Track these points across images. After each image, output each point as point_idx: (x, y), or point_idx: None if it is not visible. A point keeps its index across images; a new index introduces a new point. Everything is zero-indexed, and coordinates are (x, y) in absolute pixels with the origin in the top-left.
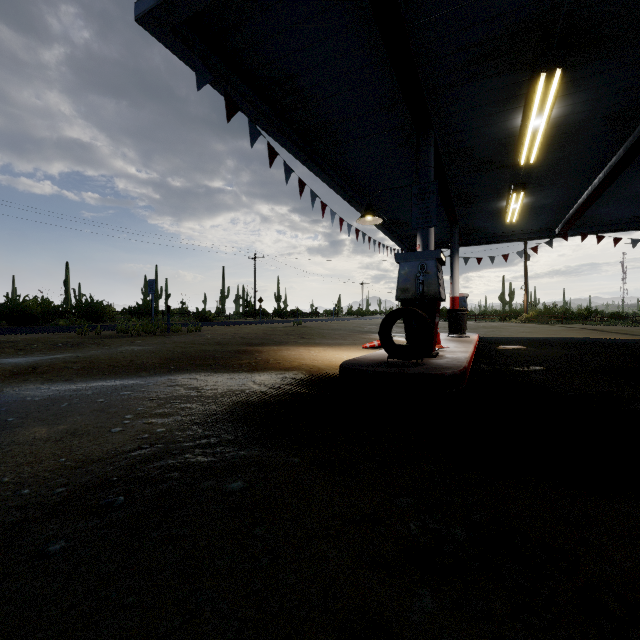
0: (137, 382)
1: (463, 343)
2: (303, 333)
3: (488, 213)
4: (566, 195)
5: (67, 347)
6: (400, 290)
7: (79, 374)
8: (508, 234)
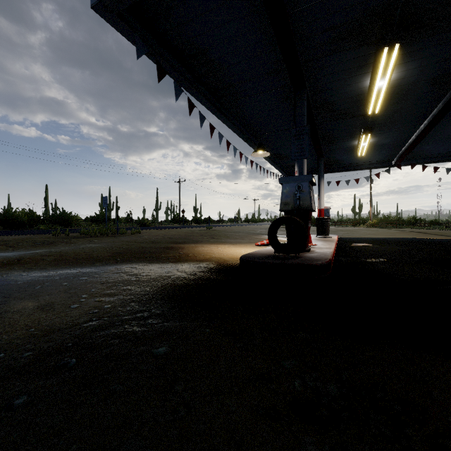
0: (92, 270)
1: (327, 242)
2: (213, 235)
3: (345, 149)
4: (400, 136)
5: (44, 245)
6: (283, 204)
7: (51, 264)
8: (359, 164)
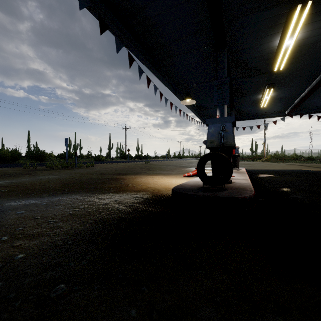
0: (36, 202)
1: (240, 173)
2: (150, 167)
3: (251, 102)
4: (295, 91)
5: (11, 176)
6: (209, 141)
7: (1, 195)
8: (260, 114)
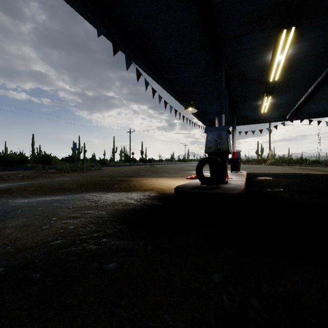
0: (63, 198)
1: (239, 176)
2: (155, 170)
3: (252, 108)
4: (293, 98)
5: (28, 178)
6: (207, 147)
7: (32, 193)
8: (262, 119)
